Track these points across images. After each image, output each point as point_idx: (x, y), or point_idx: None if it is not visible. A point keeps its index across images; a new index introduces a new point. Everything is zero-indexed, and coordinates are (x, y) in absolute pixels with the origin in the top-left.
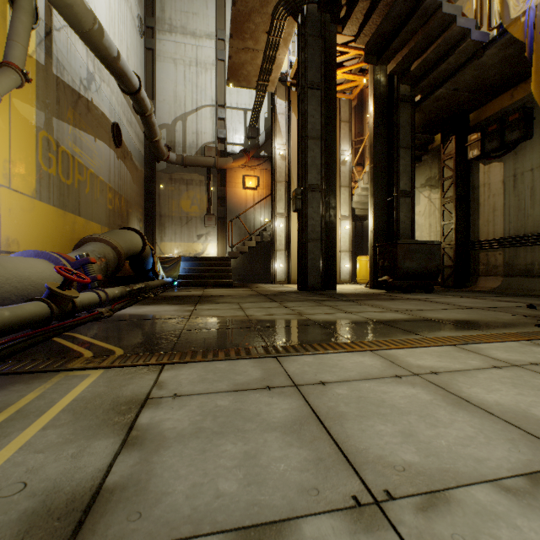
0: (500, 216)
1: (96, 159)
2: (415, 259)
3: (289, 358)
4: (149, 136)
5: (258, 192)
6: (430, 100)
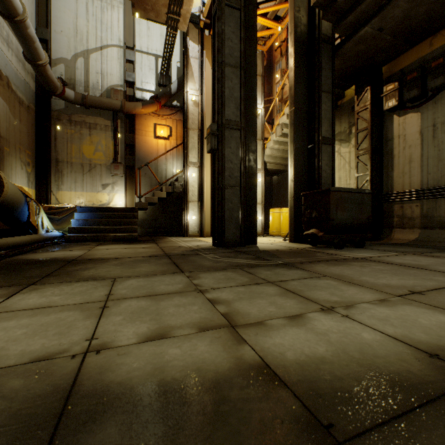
0: (417, 167)
1: None
2: (347, 209)
3: None
4: (29, 56)
5: (170, 143)
6: (353, 42)
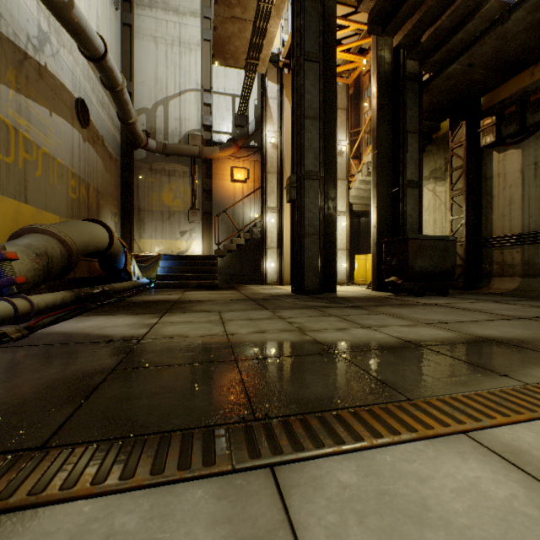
0: (518, 209)
1: (52, 138)
2: (428, 257)
3: (302, 469)
4: (123, 117)
5: (248, 186)
6: (441, 79)
